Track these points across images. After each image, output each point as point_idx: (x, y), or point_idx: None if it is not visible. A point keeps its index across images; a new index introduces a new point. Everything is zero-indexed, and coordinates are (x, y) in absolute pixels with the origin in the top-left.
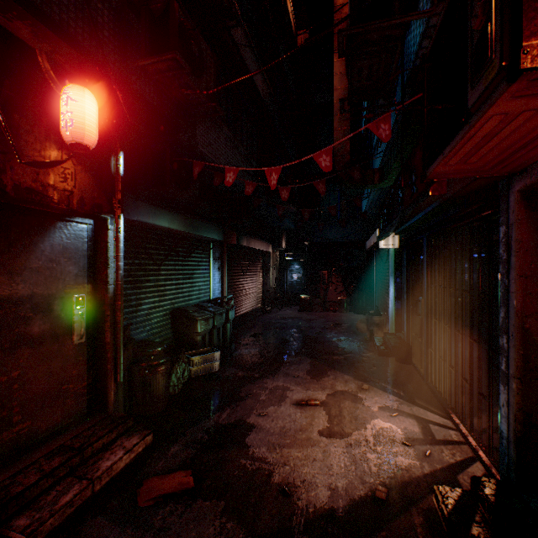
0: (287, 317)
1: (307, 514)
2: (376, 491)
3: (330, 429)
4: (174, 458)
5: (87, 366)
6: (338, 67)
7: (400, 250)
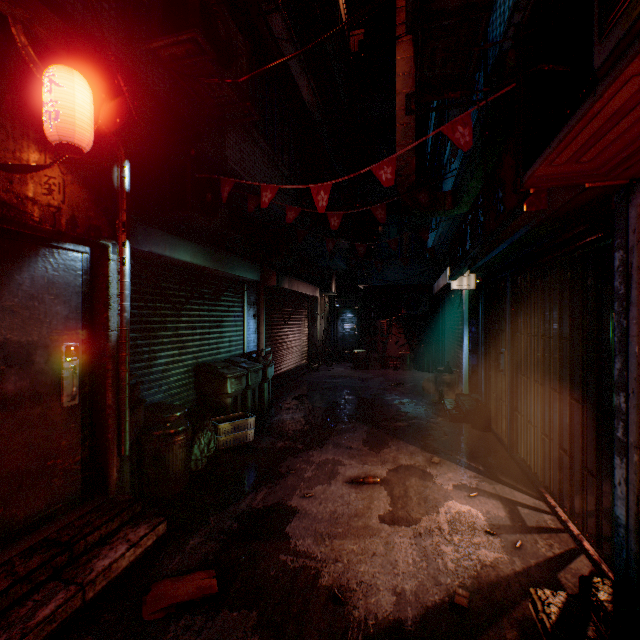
0: (337, 376)
1: (366, 629)
2: (455, 596)
3: (394, 513)
4: (193, 554)
5: (82, 436)
6: (401, 67)
7: (476, 293)
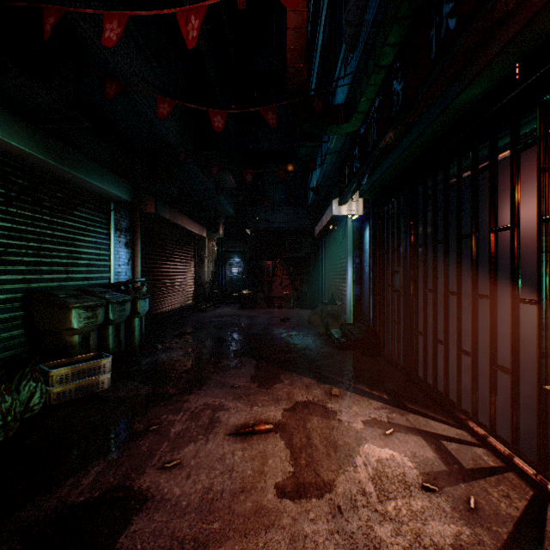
0: (225, 315)
1: None
2: None
3: (297, 477)
4: None
5: None
6: None
7: (359, 226)
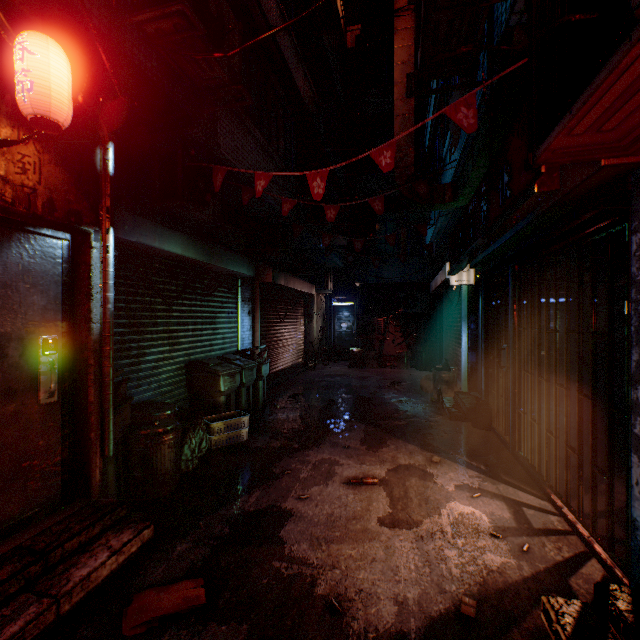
0: (334, 374)
1: None
2: (461, 605)
3: (394, 516)
4: (180, 561)
5: (61, 435)
6: (399, 55)
7: (475, 290)
